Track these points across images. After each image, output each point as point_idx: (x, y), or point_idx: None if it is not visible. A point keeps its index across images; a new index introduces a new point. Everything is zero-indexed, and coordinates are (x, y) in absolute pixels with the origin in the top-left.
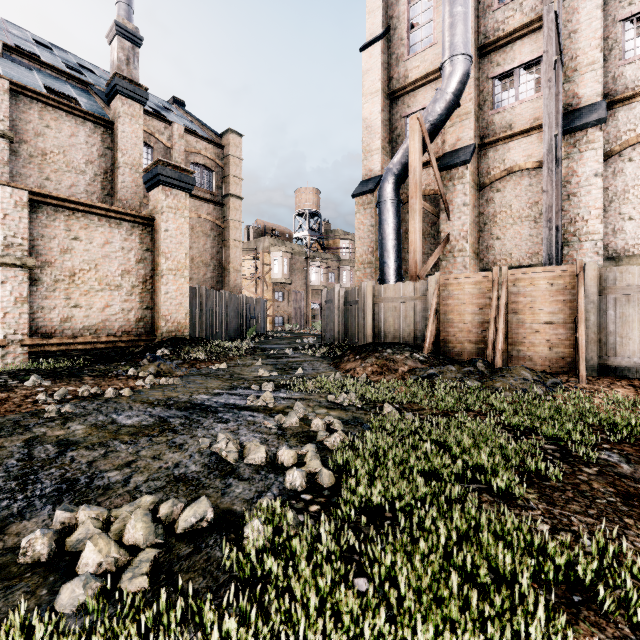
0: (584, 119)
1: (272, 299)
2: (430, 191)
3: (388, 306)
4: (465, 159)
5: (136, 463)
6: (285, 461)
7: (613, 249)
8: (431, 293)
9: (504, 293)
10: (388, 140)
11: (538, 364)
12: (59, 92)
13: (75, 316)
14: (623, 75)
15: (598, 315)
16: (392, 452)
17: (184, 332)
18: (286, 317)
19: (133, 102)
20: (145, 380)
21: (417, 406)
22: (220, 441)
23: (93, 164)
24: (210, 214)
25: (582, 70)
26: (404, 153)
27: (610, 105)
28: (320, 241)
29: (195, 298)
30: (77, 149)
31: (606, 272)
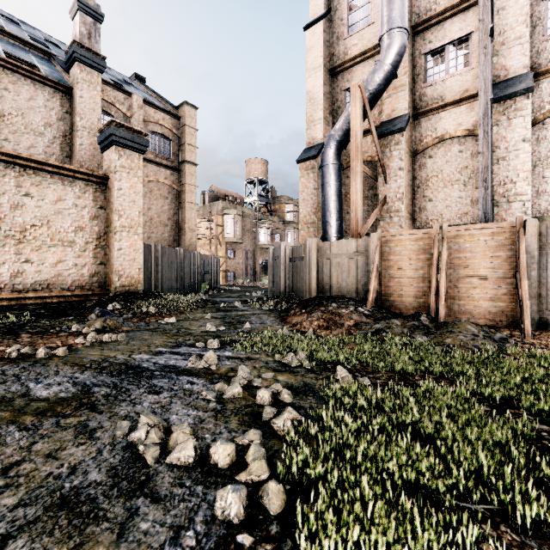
0: (513, 88)
1: (225, 256)
2: (368, 157)
3: (332, 262)
4: (401, 127)
5: (18, 467)
6: (219, 461)
7: (537, 210)
8: (373, 249)
9: (445, 249)
10: (329, 111)
11: (478, 318)
12: (20, 59)
13: (26, 271)
14: (546, 50)
15: (538, 270)
16: (360, 447)
17: (137, 286)
18: (237, 272)
19: (91, 69)
20: (87, 337)
21: (370, 367)
22: (139, 429)
23: (52, 127)
24: (167, 179)
25: (509, 44)
26: (345, 120)
27: (534, 77)
28: (268, 206)
29: (151, 254)
30: (36, 112)
31: (546, 228)
